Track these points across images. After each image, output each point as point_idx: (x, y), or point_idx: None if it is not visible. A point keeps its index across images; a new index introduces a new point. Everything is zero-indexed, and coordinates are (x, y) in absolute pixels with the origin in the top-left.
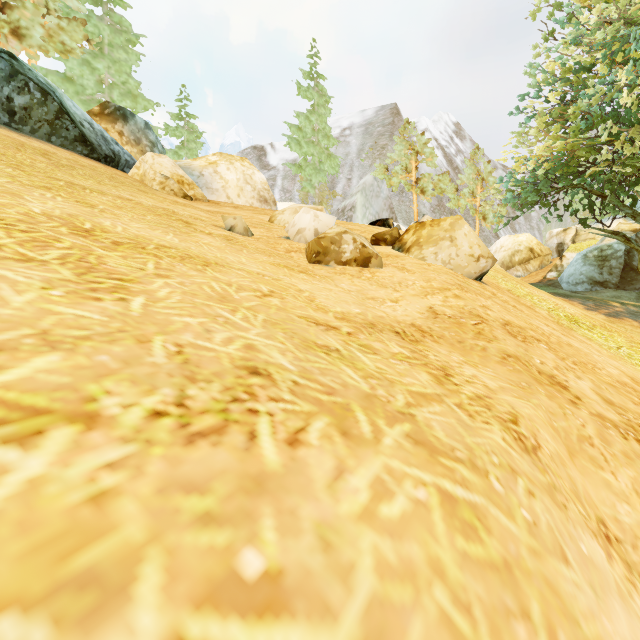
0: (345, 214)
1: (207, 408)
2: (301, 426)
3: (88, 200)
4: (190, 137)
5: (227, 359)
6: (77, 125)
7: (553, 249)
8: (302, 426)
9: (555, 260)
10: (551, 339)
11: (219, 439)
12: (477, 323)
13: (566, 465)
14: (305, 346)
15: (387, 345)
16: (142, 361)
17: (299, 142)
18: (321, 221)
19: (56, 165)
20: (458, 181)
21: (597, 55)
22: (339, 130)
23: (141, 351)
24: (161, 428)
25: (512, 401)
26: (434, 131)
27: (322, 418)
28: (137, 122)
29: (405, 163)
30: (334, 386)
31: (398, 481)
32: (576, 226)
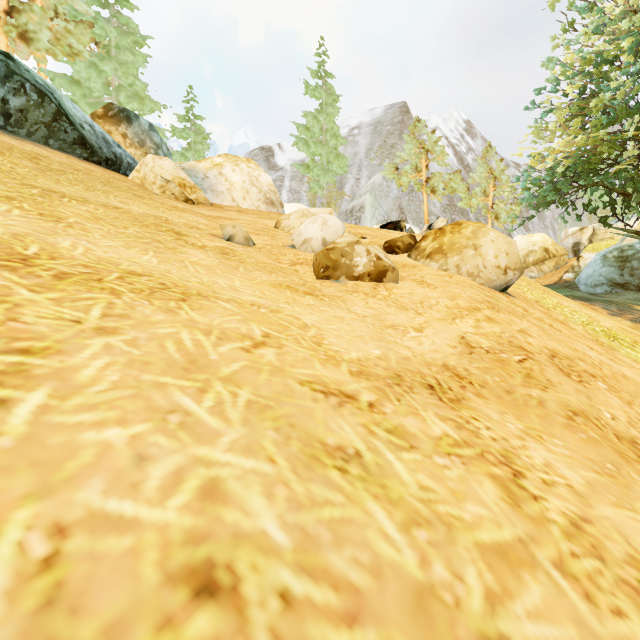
0: (354, 215)
1: None
2: None
3: (58, 211)
4: (197, 139)
5: (155, 552)
6: (76, 127)
7: (569, 249)
8: None
9: (571, 260)
10: (604, 371)
11: None
12: (522, 359)
13: None
14: (308, 458)
15: (424, 420)
16: None
17: (307, 142)
18: (330, 228)
19: (42, 170)
20: (470, 180)
21: (622, 45)
22: (347, 129)
23: None
24: None
25: (617, 519)
26: (444, 129)
27: None
28: (141, 124)
29: (415, 162)
30: (359, 582)
31: None
32: (593, 225)
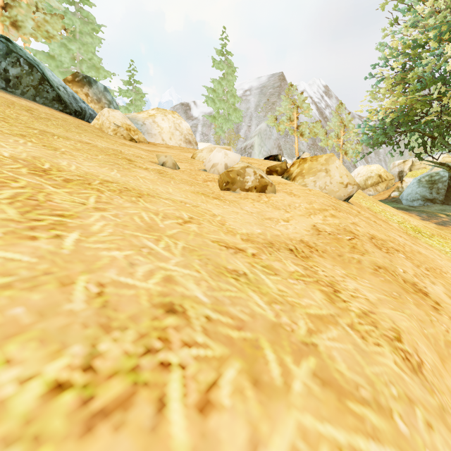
0: (246, 151)
1: (116, 368)
2: (213, 379)
3: (53, 144)
4: (137, 97)
5: (145, 296)
6: (55, 89)
7: (395, 175)
8: (214, 379)
9: (397, 183)
10: (406, 248)
11: (123, 417)
12: (351, 238)
13: (442, 375)
14: (217, 272)
15: (284, 264)
16: (59, 310)
17: (214, 100)
18: (230, 158)
19: (36, 118)
20: (327, 127)
21: (430, 35)
22: (242, 91)
23: (61, 297)
24: (58, 411)
25: (391, 314)
26: (310, 91)
27: (233, 363)
28: (98, 86)
29: (289, 114)
30: (243, 318)
31: (314, 449)
32: (412, 159)
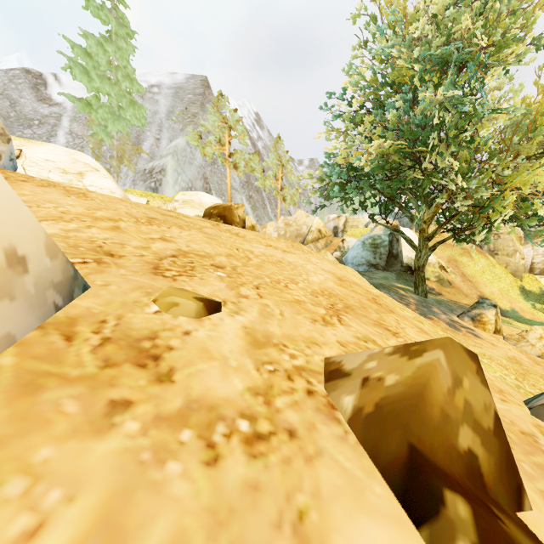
0: (153, 176)
1: None
2: None
3: None
4: None
5: None
6: None
7: (331, 230)
8: None
9: (334, 240)
10: None
11: None
12: None
13: None
14: None
15: None
16: None
17: (87, 71)
18: None
19: None
20: (264, 163)
21: (415, 68)
22: (146, 85)
23: None
24: None
25: None
26: (240, 114)
27: None
28: None
29: (219, 135)
30: None
31: None
32: (346, 215)
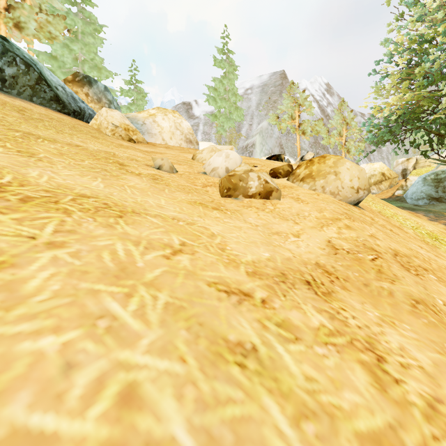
0: (248, 150)
1: None
2: None
3: (32, 149)
4: (138, 97)
5: None
6: (52, 89)
7: (399, 173)
8: None
9: (401, 181)
10: (433, 265)
11: None
12: (374, 258)
13: None
14: (213, 355)
15: (305, 313)
16: None
17: (215, 99)
18: (231, 160)
19: (26, 119)
20: (329, 125)
21: (438, 29)
22: (243, 90)
23: None
24: None
25: None
26: (311, 89)
27: None
28: (99, 86)
29: (291, 113)
30: None
31: None
32: (416, 156)
